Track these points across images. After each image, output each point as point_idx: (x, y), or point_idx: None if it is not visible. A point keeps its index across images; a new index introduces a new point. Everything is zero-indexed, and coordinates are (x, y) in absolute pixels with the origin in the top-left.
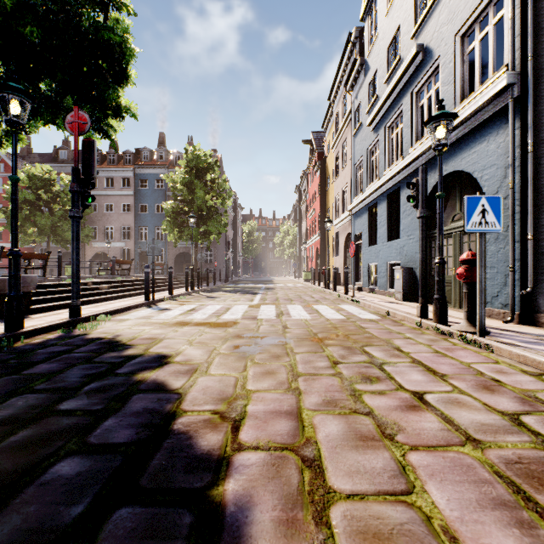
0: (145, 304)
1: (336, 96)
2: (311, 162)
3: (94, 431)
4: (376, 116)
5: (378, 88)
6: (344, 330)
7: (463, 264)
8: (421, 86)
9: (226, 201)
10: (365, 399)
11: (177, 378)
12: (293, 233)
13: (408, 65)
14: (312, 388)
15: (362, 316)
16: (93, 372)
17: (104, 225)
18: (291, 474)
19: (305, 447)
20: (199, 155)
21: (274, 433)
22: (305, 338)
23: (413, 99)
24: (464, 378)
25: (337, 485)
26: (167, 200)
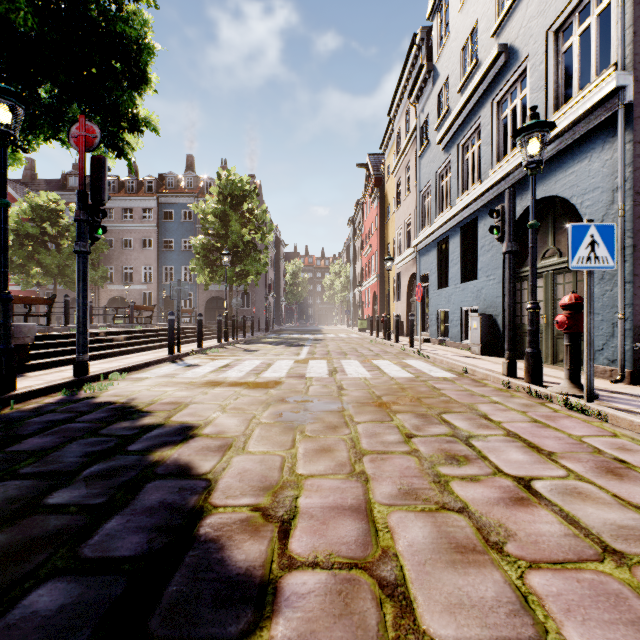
0: (169, 359)
1: (397, 110)
2: (367, 190)
3: (91, 537)
4: (447, 133)
5: (450, 99)
6: (414, 392)
7: (564, 310)
8: (503, 94)
9: (266, 236)
10: (455, 489)
11: (205, 458)
12: (346, 274)
13: (487, 68)
14: (382, 471)
15: (434, 374)
16: (97, 449)
17: (121, 265)
18: (367, 610)
19: (382, 563)
20: (234, 180)
21: (337, 541)
22: (367, 403)
23: (493, 110)
24: (578, 458)
25: (434, 629)
26: (196, 234)
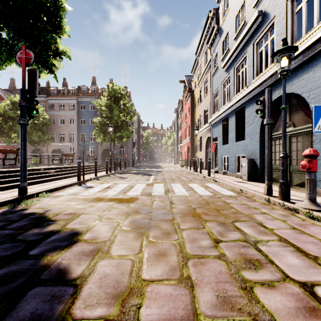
0: (77, 183)
1: (200, 52)
2: (184, 94)
3: None
4: (227, 62)
5: (229, 44)
6: (214, 205)
7: (306, 158)
8: (260, 38)
9: (132, 117)
10: (259, 297)
11: (79, 262)
12: (173, 137)
13: (251, 25)
14: (202, 276)
15: (224, 193)
16: (8, 254)
17: (58, 132)
18: None
19: None
20: (116, 88)
21: None
22: (187, 213)
23: (254, 47)
24: None
25: None
26: (97, 117)
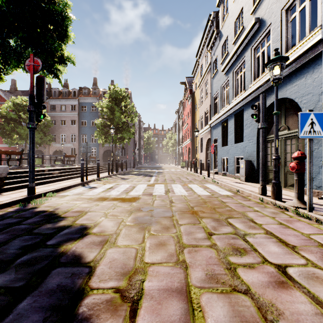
0: (81, 184)
1: (200, 54)
2: (185, 95)
3: (7, 316)
4: (227, 65)
5: (228, 48)
6: (211, 204)
7: (295, 160)
8: (257, 44)
9: (134, 119)
10: (240, 274)
11: (91, 250)
12: (174, 138)
13: (249, 31)
14: (195, 260)
15: (221, 193)
16: (28, 244)
17: (60, 133)
18: None
19: None
20: (117, 90)
21: (167, 320)
22: (186, 211)
23: (252, 53)
24: (311, 250)
25: None
26: (98, 118)
